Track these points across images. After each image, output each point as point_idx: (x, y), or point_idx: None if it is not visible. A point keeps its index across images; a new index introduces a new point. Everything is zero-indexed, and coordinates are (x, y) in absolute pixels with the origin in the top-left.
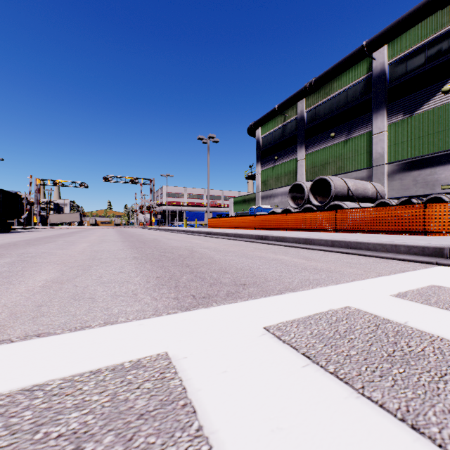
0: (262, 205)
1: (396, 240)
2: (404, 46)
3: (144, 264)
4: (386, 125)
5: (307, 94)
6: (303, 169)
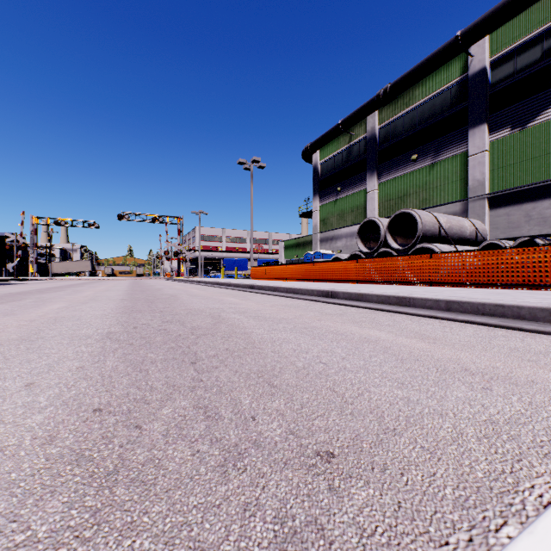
0: (321, 250)
1: None
2: (513, 37)
3: (107, 356)
4: (487, 143)
5: (381, 105)
6: (374, 203)
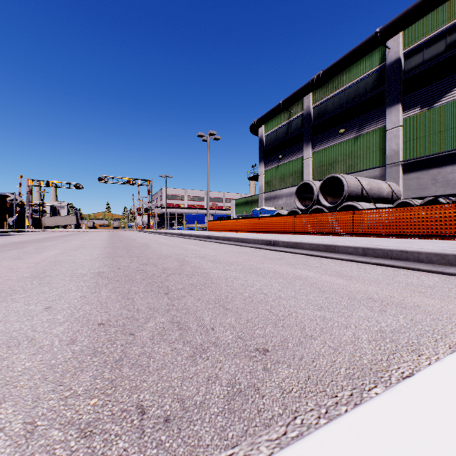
0: (266, 207)
1: (451, 248)
2: (422, 33)
3: (101, 288)
4: (401, 119)
5: (314, 88)
6: (309, 169)
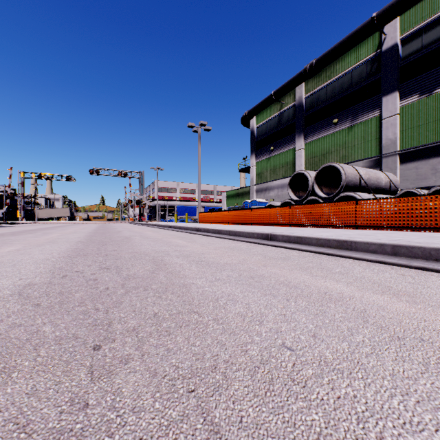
0: (257, 199)
1: None
2: (421, 17)
3: None
4: (398, 107)
5: (307, 77)
6: (301, 160)
